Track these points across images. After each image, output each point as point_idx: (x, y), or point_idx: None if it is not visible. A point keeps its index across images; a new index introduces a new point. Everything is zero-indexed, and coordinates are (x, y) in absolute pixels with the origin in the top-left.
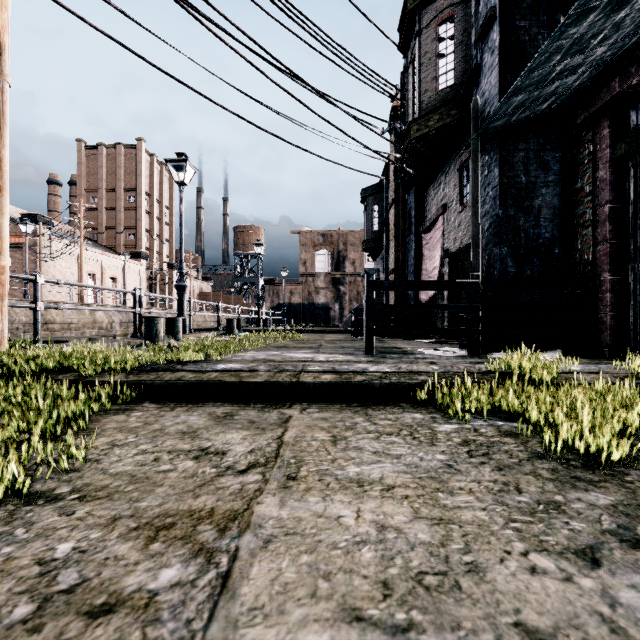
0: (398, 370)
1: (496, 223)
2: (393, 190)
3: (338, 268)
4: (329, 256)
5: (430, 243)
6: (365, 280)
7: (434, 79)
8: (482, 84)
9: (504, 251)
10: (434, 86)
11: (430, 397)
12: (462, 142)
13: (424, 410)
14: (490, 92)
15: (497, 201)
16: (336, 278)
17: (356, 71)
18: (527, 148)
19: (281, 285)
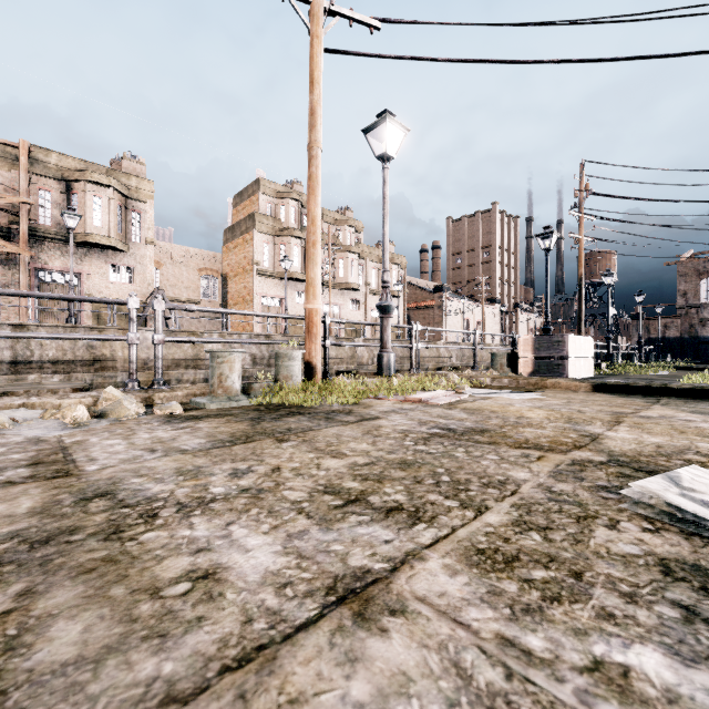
0: None
1: None
2: None
3: None
4: None
5: None
6: None
7: None
8: None
9: None
10: None
11: None
12: None
13: None
14: None
15: None
16: None
17: None
18: None
19: (651, 319)
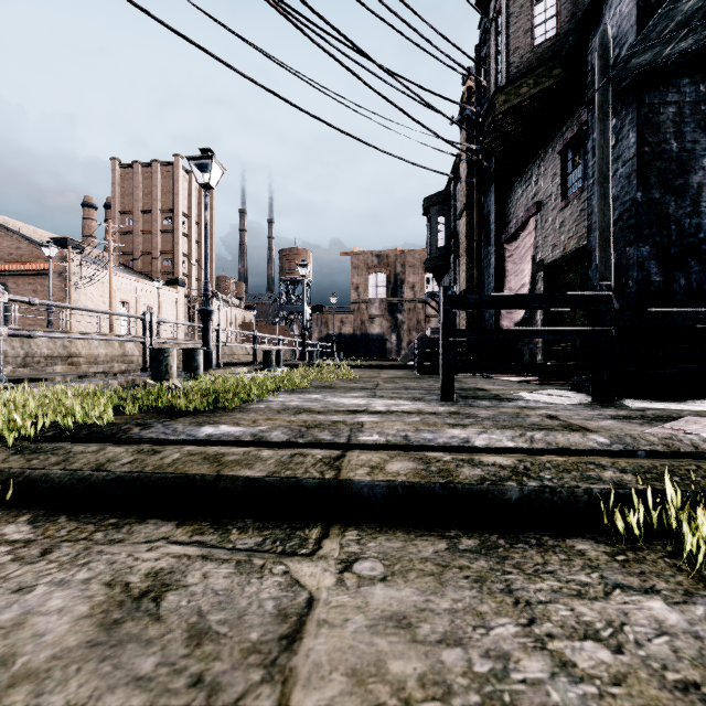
0: (531, 445)
1: (632, 211)
2: (464, 194)
3: (395, 293)
4: (385, 280)
5: (516, 254)
6: (441, 295)
7: (528, 32)
8: (605, 19)
9: (645, 251)
10: (528, 41)
11: (639, 524)
12: (566, 114)
13: (658, 578)
14: (620, 26)
15: (634, 179)
16: (393, 305)
17: (421, 37)
18: (680, 100)
19: (330, 313)
